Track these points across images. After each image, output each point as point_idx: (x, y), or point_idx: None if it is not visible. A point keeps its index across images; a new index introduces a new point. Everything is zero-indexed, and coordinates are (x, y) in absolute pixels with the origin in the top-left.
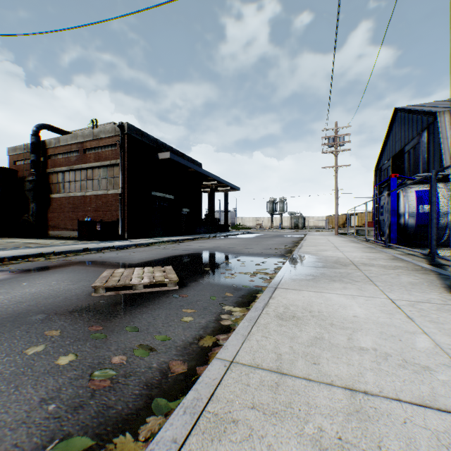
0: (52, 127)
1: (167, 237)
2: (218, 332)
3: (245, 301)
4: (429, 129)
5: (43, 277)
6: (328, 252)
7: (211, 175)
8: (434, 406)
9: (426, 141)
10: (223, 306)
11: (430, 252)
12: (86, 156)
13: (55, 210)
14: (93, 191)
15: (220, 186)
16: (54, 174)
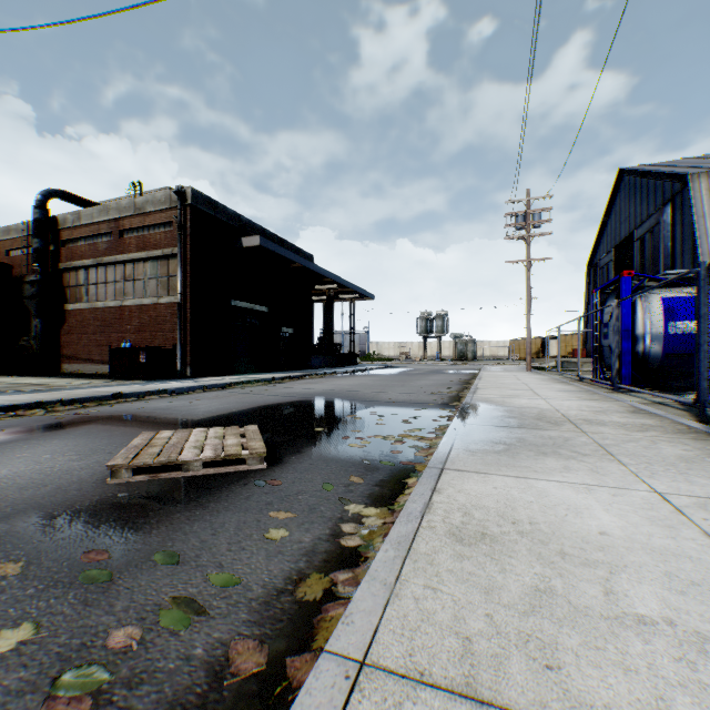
0: (69, 194)
1: (256, 375)
2: (336, 563)
3: (386, 493)
4: (675, 202)
5: (30, 447)
6: (521, 400)
7: (329, 273)
8: None
9: (671, 222)
10: (346, 504)
11: (698, 400)
12: (123, 241)
13: (73, 330)
14: (135, 299)
15: (343, 292)
16: (72, 271)
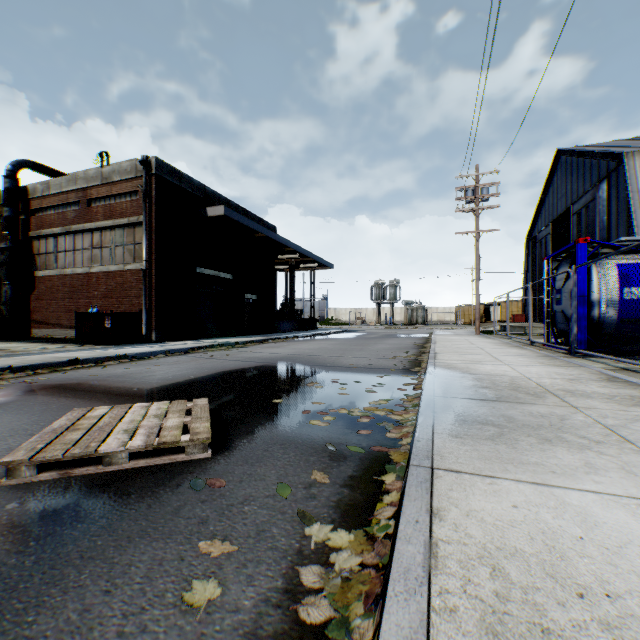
0: (39, 165)
1: (221, 339)
2: None
3: (359, 499)
4: (610, 178)
5: None
6: (485, 366)
7: (290, 243)
8: None
9: (606, 197)
10: (307, 523)
11: None
12: (91, 210)
13: (42, 296)
14: (102, 265)
15: (304, 261)
16: (42, 239)
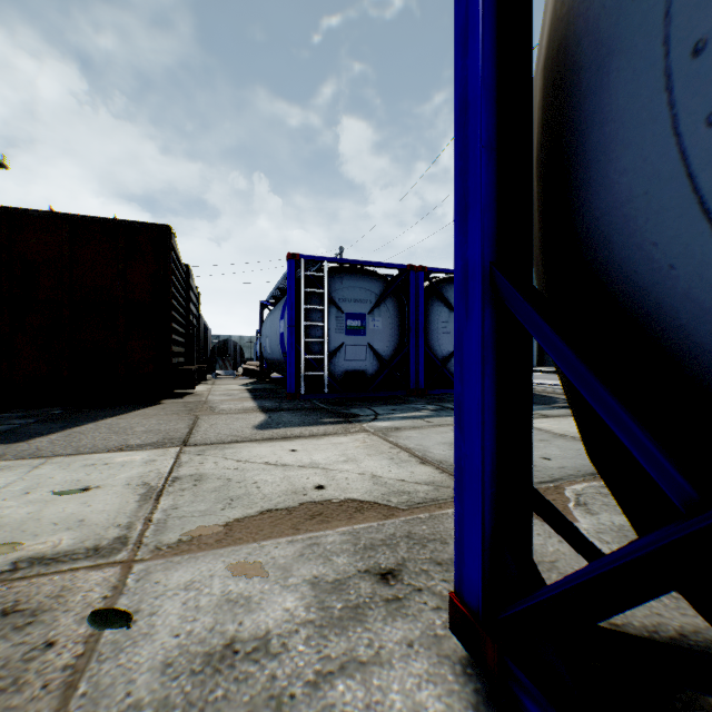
0: None
1: None
2: None
3: None
4: None
5: None
6: None
7: None
8: None
9: None
10: None
11: None
12: None
13: None
14: None
15: None
16: None
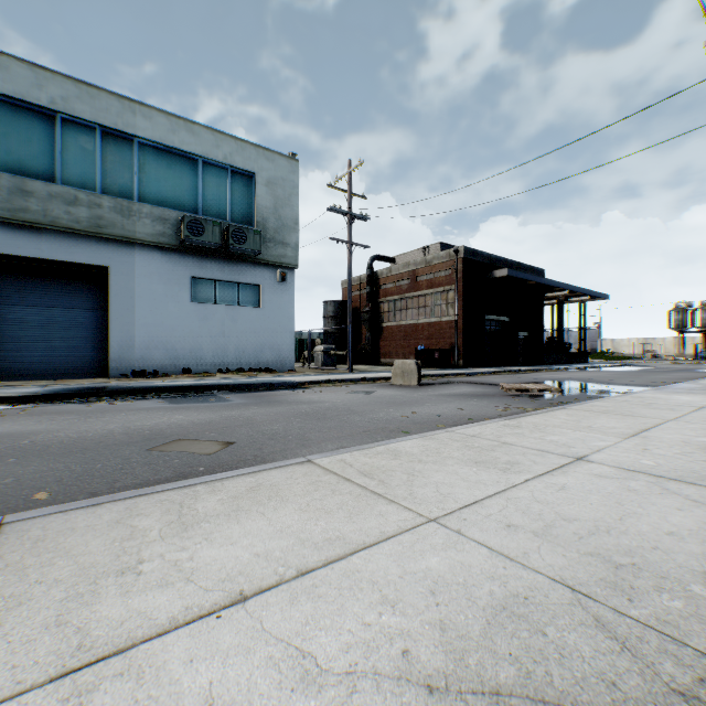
0: (381, 257)
1: (503, 367)
2: None
3: None
4: None
5: (457, 386)
6: None
7: (559, 284)
8: (676, 405)
9: None
10: None
11: None
12: (417, 283)
13: (386, 338)
14: (425, 319)
15: (572, 295)
16: (384, 303)
